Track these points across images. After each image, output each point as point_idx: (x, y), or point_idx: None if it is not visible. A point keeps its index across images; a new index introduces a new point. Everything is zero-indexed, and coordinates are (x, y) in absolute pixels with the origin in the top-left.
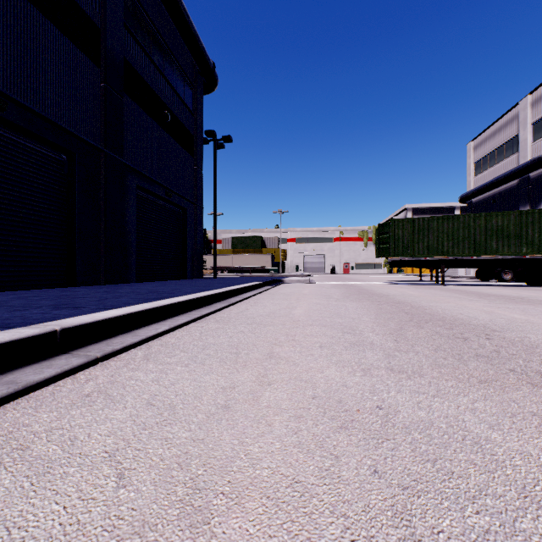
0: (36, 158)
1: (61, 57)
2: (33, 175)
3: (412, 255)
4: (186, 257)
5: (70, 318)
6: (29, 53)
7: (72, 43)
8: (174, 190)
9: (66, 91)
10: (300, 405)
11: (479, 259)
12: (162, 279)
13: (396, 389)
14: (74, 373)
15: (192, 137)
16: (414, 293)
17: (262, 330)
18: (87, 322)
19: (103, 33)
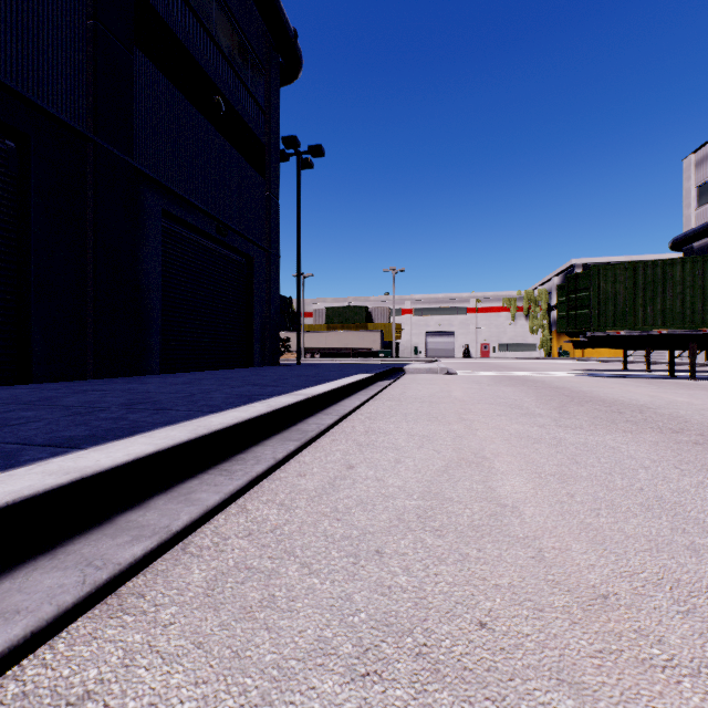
0: None
1: None
2: None
3: (632, 326)
4: (252, 333)
5: None
6: None
7: None
8: (230, 224)
9: (7, 14)
10: None
11: None
12: (211, 368)
13: None
14: None
15: (262, 147)
16: (689, 400)
17: None
18: None
19: None
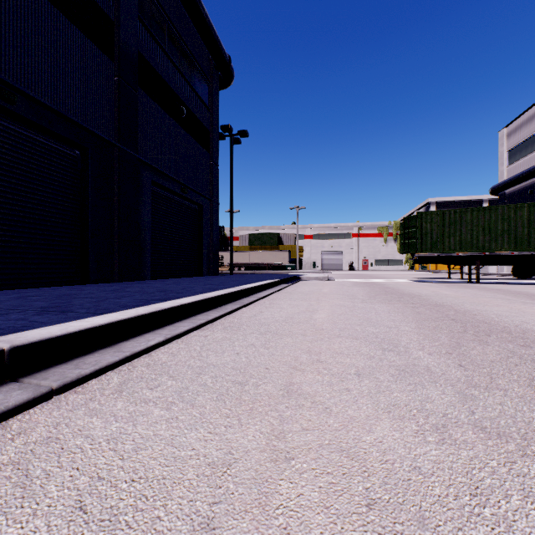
0: (49, 154)
1: (73, 50)
2: (45, 171)
3: (441, 250)
4: (202, 254)
5: (38, 328)
6: (40, 46)
7: (85, 36)
8: (189, 185)
9: (79, 84)
10: (346, 528)
11: (521, 255)
12: (177, 276)
13: (518, 487)
14: (8, 418)
15: (208, 133)
16: (449, 293)
17: (277, 343)
18: (53, 335)
19: (117, 26)
